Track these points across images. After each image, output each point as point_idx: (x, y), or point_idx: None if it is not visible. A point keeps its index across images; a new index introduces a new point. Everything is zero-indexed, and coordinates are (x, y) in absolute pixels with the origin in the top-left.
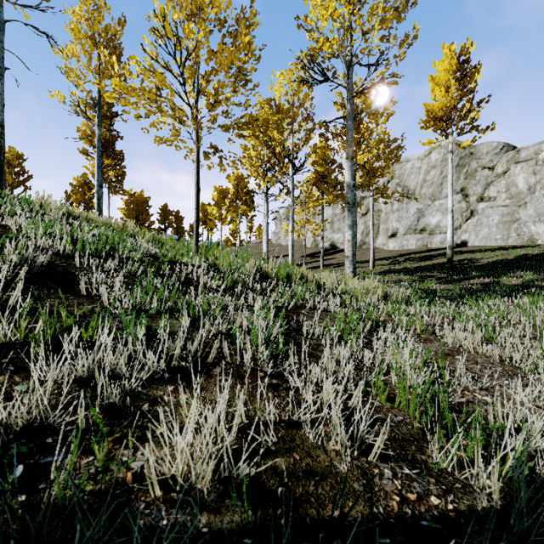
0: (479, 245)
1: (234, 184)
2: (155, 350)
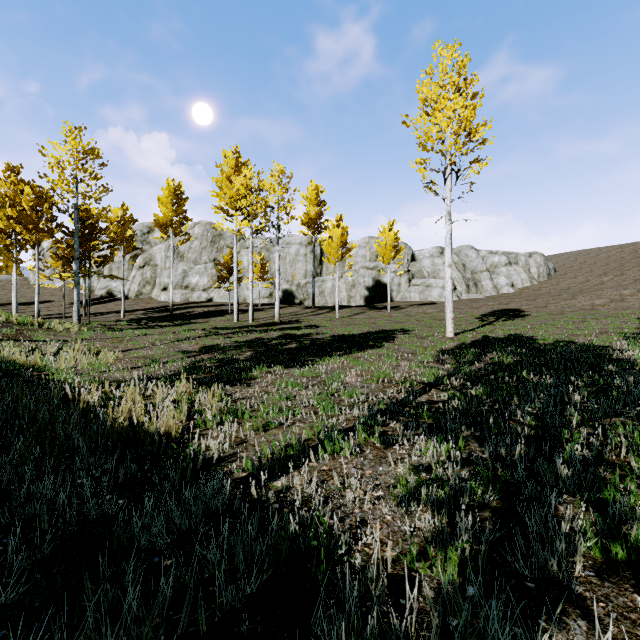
0: (219, 301)
1: None
2: None
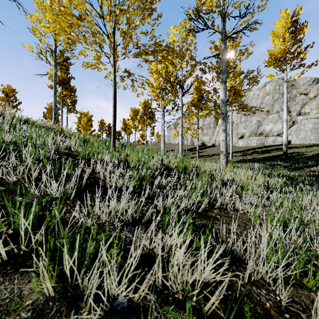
0: (299, 143)
1: (142, 106)
2: None
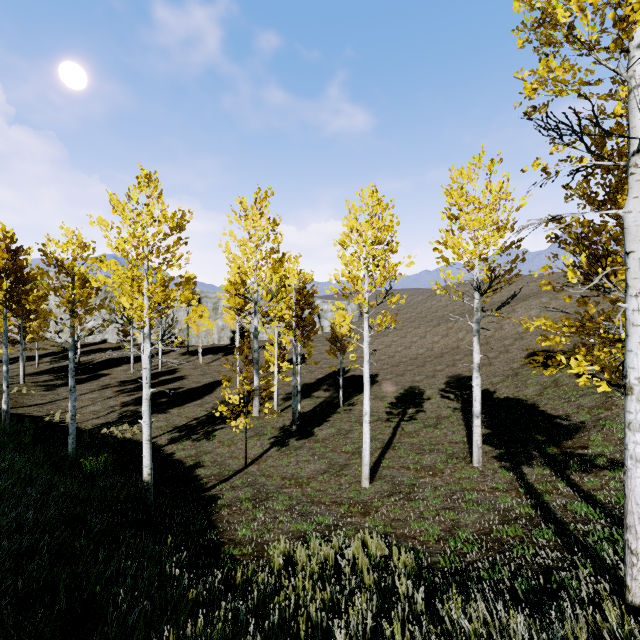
0: (113, 342)
1: None
2: None
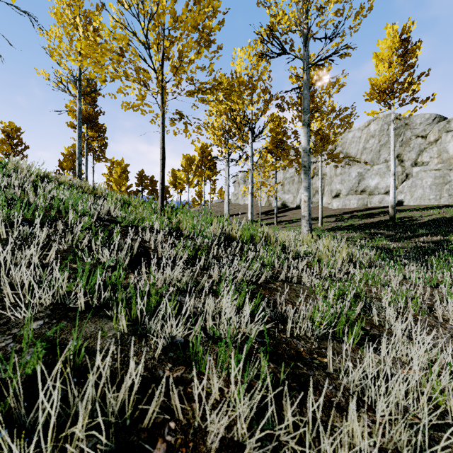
0: (414, 204)
1: (199, 152)
2: (52, 406)
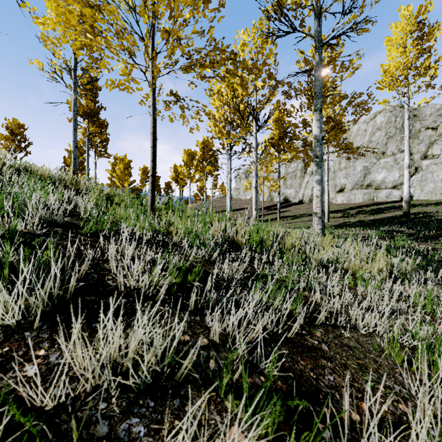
0: (425, 198)
1: (201, 147)
2: None
